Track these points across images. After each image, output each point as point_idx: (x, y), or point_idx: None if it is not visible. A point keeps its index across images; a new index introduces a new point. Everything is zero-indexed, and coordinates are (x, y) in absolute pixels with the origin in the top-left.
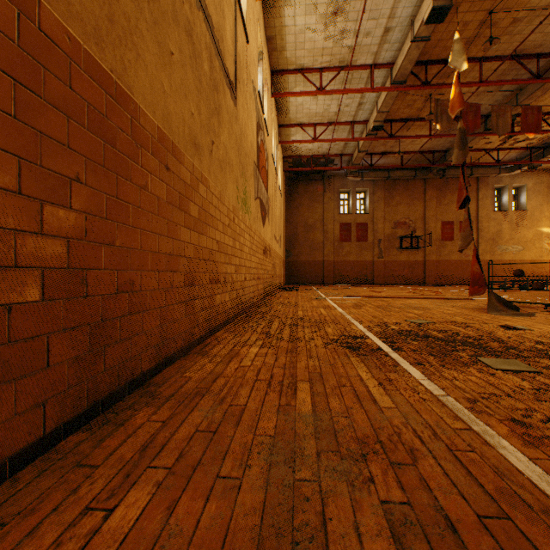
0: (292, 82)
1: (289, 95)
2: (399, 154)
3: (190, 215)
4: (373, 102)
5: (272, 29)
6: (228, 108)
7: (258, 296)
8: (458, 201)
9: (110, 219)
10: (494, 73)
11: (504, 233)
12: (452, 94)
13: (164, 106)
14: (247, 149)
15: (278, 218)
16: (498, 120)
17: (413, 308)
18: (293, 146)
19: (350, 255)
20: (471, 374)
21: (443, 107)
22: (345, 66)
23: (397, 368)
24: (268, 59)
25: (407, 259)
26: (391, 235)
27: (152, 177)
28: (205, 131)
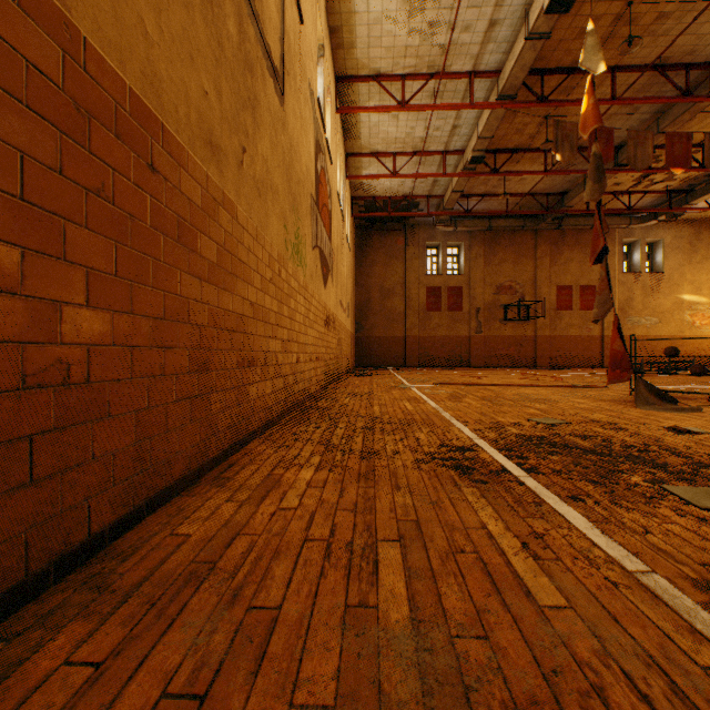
0: (364, 93)
1: (360, 111)
2: (504, 196)
3: (201, 256)
4: (472, 125)
5: (337, 16)
6: (270, 105)
7: (317, 384)
8: (592, 253)
9: (2, 239)
10: (630, 89)
11: (636, 301)
12: (584, 107)
13: (146, 60)
14: (301, 175)
15: (346, 279)
16: (637, 150)
17: (533, 401)
18: (365, 183)
19: (439, 329)
20: (668, 519)
21: (564, 132)
22: (435, 73)
23: (542, 508)
24: (332, 60)
25: (513, 334)
26: (493, 302)
27: (117, 177)
28: (230, 128)
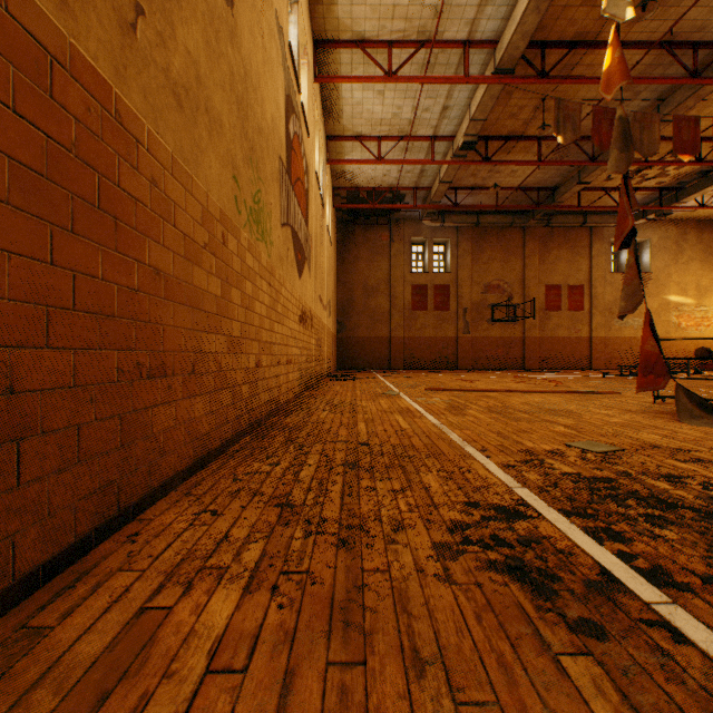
0: (347, 63)
1: (341, 80)
2: (495, 188)
3: None
4: (463, 106)
5: None
6: None
7: (288, 392)
8: (618, 235)
9: None
10: (633, 70)
11: None
12: (607, 62)
13: None
14: (264, 124)
15: (326, 274)
16: (643, 134)
17: (551, 413)
18: (348, 171)
19: (425, 329)
20: None
21: (566, 111)
22: (426, 41)
23: None
24: (309, 17)
25: (502, 335)
26: (480, 302)
27: None
28: None
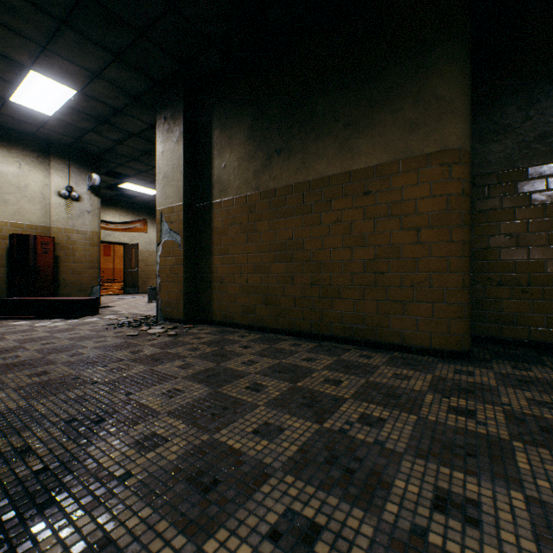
0: None
1: None
2: None
3: None
4: None
5: None
6: None
7: None
8: None
9: None
10: None
11: None
12: None
13: None
14: None
15: None
16: None
17: None
18: None
19: None
20: None
21: None
22: None
23: None
24: None
25: None
26: None
27: None
28: None
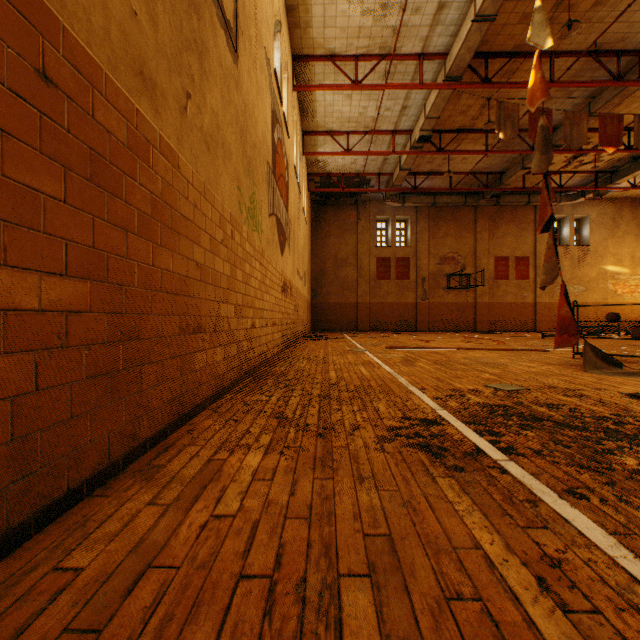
0: (320, 73)
1: (315, 89)
2: (448, 173)
3: (127, 203)
4: (420, 106)
5: None
6: (221, 58)
7: (274, 348)
8: (540, 222)
9: None
10: (566, 74)
11: (565, 271)
12: (531, 81)
13: None
14: (257, 141)
15: (302, 249)
16: (573, 130)
17: (484, 365)
18: (321, 161)
19: (388, 296)
20: None
21: (506, 112)
22: (386, 54)
23: (541, 510)
24: (289, 38)
25: (456, 301)
26: (437, 272)
27: None
28: (170, 66)
